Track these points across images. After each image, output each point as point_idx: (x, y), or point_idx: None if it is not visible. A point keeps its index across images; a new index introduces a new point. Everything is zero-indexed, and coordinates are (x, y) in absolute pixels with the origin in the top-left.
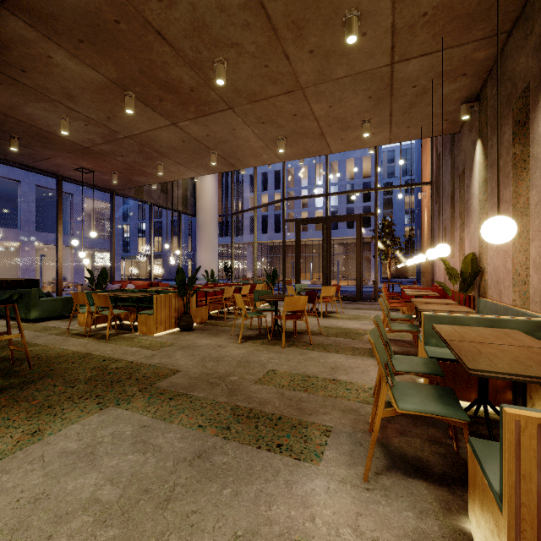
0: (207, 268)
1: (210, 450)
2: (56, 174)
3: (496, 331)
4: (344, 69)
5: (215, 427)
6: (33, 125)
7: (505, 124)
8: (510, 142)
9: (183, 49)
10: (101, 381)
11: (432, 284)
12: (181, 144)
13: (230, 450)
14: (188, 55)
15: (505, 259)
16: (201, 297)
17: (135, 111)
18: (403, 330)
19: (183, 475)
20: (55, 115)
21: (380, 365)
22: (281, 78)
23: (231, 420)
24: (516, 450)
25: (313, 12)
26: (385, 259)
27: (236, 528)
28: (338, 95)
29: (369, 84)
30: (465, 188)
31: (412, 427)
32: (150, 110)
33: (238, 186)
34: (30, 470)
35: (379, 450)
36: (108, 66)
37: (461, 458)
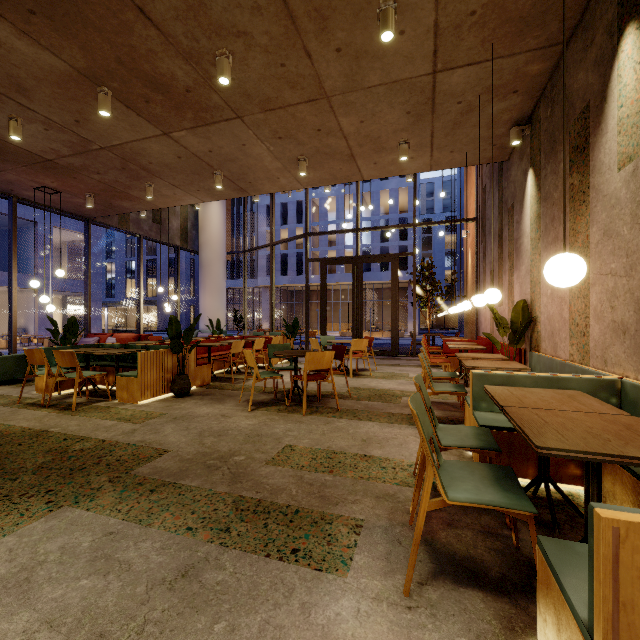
0: (212, 317)
1: (200, 565)
2: (8, 194)
3: (558, 393)
4: (378, 76)
5: (209, 529)
6: None
7: (561, 150)
8: (567, 171)
9: (174, 34)
10: (56, 470)
11: (477, 336)
12: (176, 161)
13: (228, 563)
14: (181, 43)
15: (561, 307)
16: (203, 354)
17: (113, 114)
18: (448, 391)
19: (159, 606)
20: (1, 113)
21: (425, 443)
22: (301, 81)
23: (232, 518)
24: (614, 568)
25: None
26: (425, 307)
27: None
28: (371, 108)
29: (408, 96)
30: (515, 224)
31: (462, 515)
32: (134, 114)
33: (253, 218)
34: None
35: (423, 550)
36: (73, 50)
37: (521, 554)
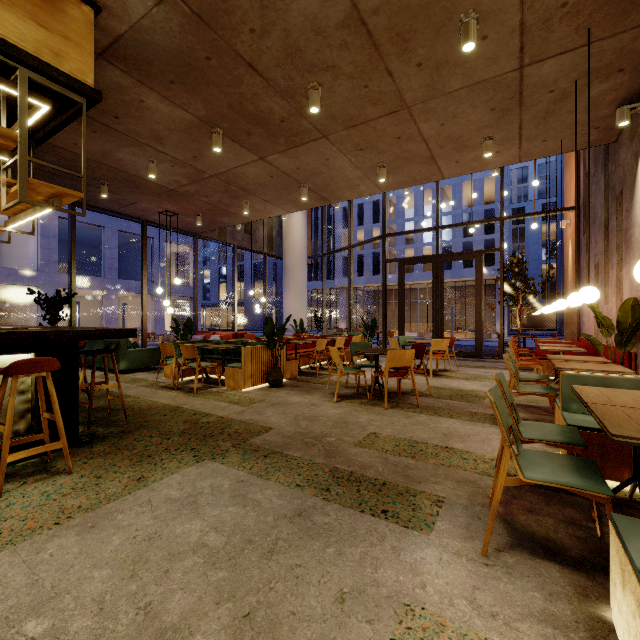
0: (295, 317)
1: (310, 510)
2: (141, 219)
3: None
4: (459, 80)
5: (313, 487)
6: (122, 170)
7: None
8: None
9: (274, 78)
10: (194, 435)
11: (578, 337)
12: (269, 180)
13: (331, 512)
14: (279, 84)
15: None
16: (290, 350)
17: (222, 148)
18: (535, 392)
19: (285, 531)
20: (143, 158)
21: (502, 427)
22: (382, 98)
23: (330, 482)
24: None
25: (421, 21)
26: (514, 306)
27: (341, 585)
28: (452, 111)
29: (492, 94)
30: (624, 213)
31: (544, 505)
32: (238, 145)
33: (329, 221)
34: (141, 512)
35: (502, 527)
36: (197, 104)
37: (605, 544)
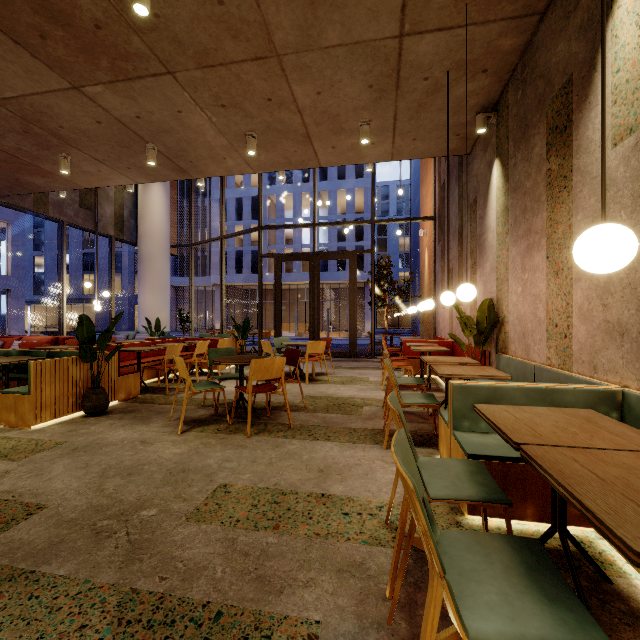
0: (154, 317)
1: None
2: None
3: (571, 415)
4: (337, 32)
5: None
6: None
7: (536, 134)
8: (543, 156)
9: None
10: None
11: (435, 336)
12: (95, 127)
13: None
14: None
15: (536, 306)
16: (134, 360)
17: None
18: (418, 403)
19: None
20: None
21: (429, 539)
22: (245, 29)
23: None
24: None
25: None
26: (383, 307)
27: None
28: (329, 76)
29: (371, 64)
30: (477, 220)
31: None
32: (27, 53)
33: (205, 212)
34: None
35: None
36: None
37: None
